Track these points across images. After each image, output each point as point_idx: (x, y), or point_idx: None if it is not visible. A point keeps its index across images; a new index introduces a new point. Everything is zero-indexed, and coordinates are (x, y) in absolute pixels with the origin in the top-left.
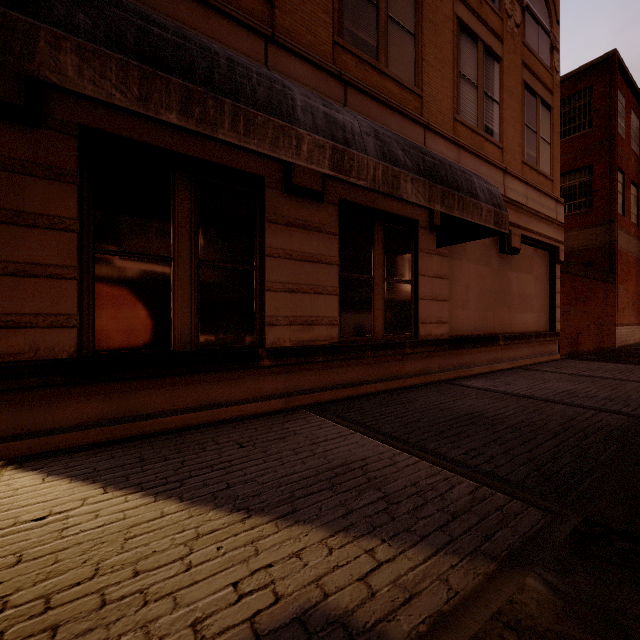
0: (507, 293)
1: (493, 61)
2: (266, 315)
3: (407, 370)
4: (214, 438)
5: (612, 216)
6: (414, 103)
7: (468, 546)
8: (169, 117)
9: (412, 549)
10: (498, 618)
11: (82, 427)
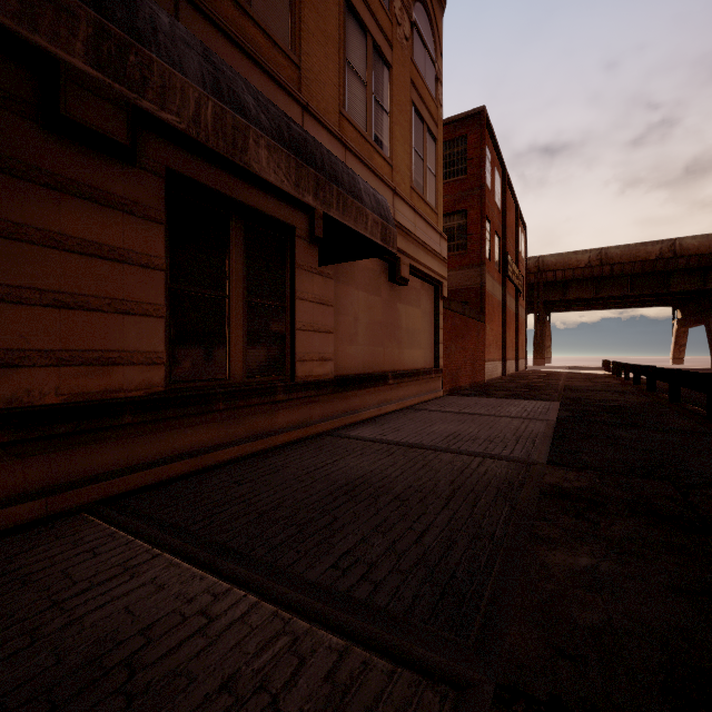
0: (397, 327)
1: (383, 64)
2: None
3: (280, 423)
4: None
5: (482, 260)
6: (289, 71)
7: None
8: None
9: None
10: None
11: None
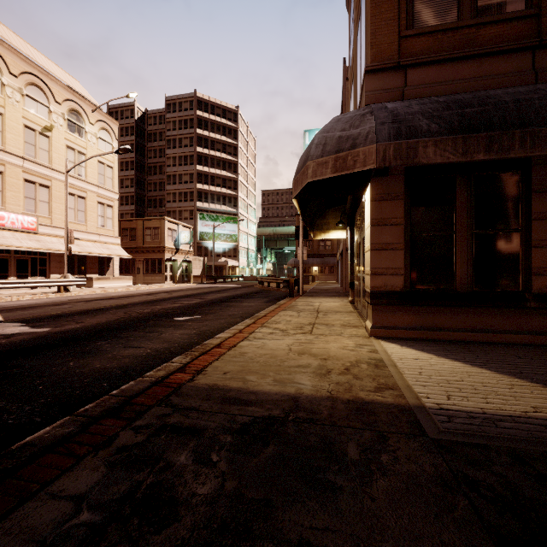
0: None
1: None
2: (532, 267)
3: None
4: (492, 350)
5: None
6: None
7: None
8: (478, 157)
9: None
10: None
11: (405, 328)
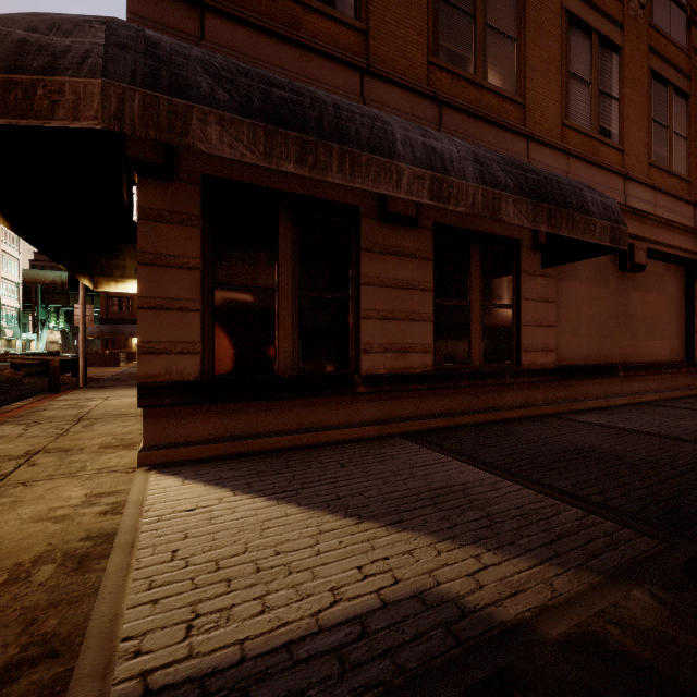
0: (629, 317)
1: (611, 52)
2: (361, 342)
3: (507, 401)
4: (317, 458)
5: None
6: (515, 113)
7: (573, 561)
8: (287, 167)
9: (517, 558)
10: (601, 615)
11: (204, 442)
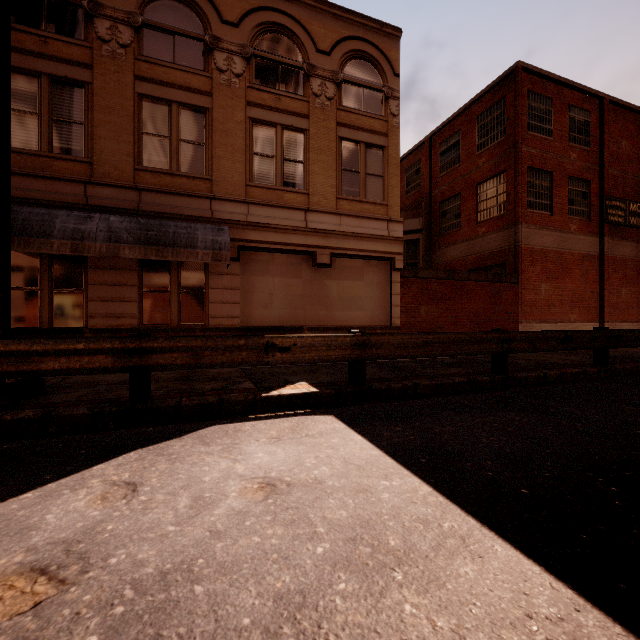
0: (324, 296)
1: (296, 134)
2: (89, 313)
3: None
4: None
5: (516, 219)
6: (204, 185)
7: None
8: None
9: None
10: None
11: None
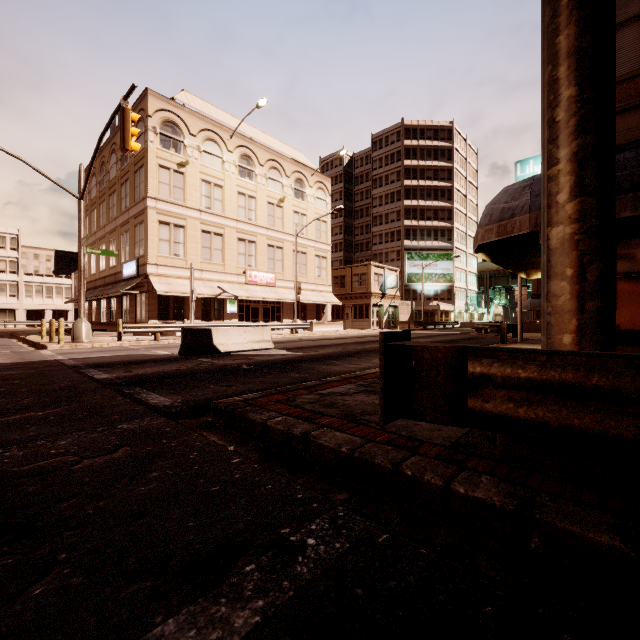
0: None
1: None
2: None
3: None
4: None
5: None
6: None
7: None
8: (624, 215)
9: None
10: None
11: None
